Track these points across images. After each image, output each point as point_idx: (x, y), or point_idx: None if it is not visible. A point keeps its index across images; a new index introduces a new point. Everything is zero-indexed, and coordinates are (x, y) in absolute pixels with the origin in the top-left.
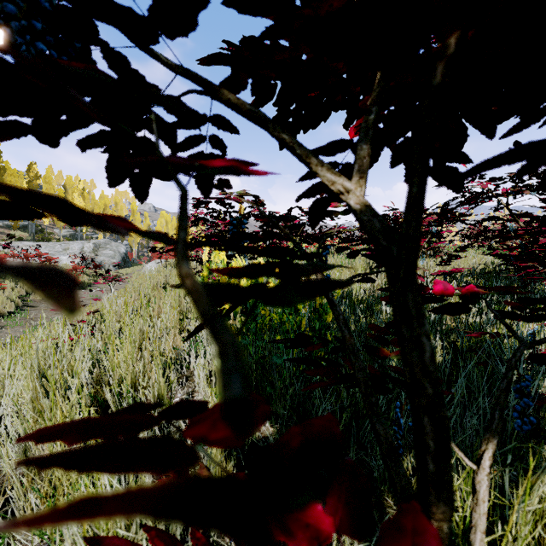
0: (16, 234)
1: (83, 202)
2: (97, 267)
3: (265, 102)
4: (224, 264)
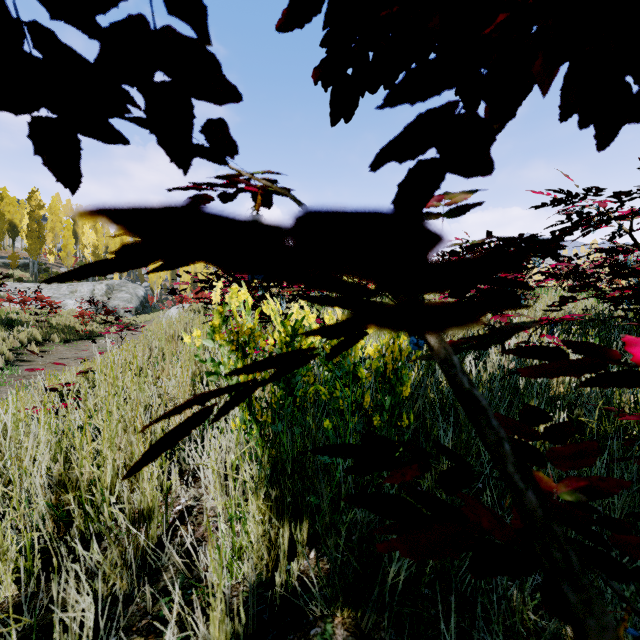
0: (15, 274)
1: (95, 236)
2: (110, 313)
3: (307, 18)
4: (249, 308)
